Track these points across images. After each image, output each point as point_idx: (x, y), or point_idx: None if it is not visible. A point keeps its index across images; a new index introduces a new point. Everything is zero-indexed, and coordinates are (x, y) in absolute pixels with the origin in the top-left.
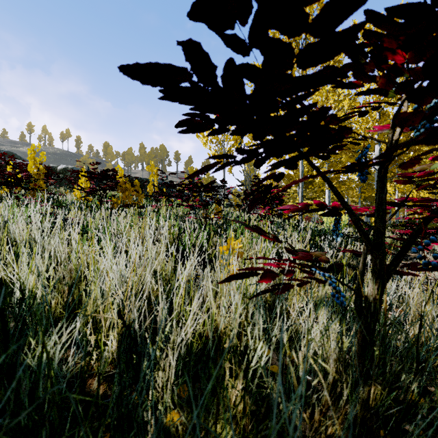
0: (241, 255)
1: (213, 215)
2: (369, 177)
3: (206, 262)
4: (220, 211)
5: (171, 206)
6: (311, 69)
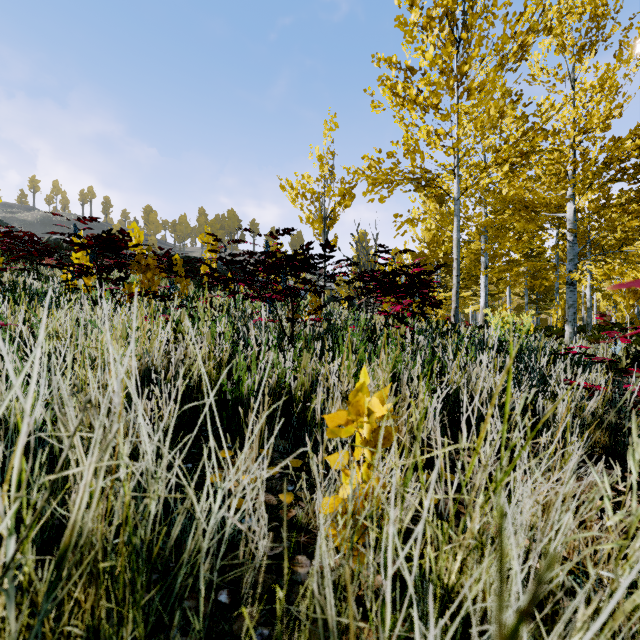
0: (389, 435)
1: (306, 316)
2: (540, 258)
3: (290, 424)
4: (320, 308)
5: (233, 299)
6: (472, 68)
